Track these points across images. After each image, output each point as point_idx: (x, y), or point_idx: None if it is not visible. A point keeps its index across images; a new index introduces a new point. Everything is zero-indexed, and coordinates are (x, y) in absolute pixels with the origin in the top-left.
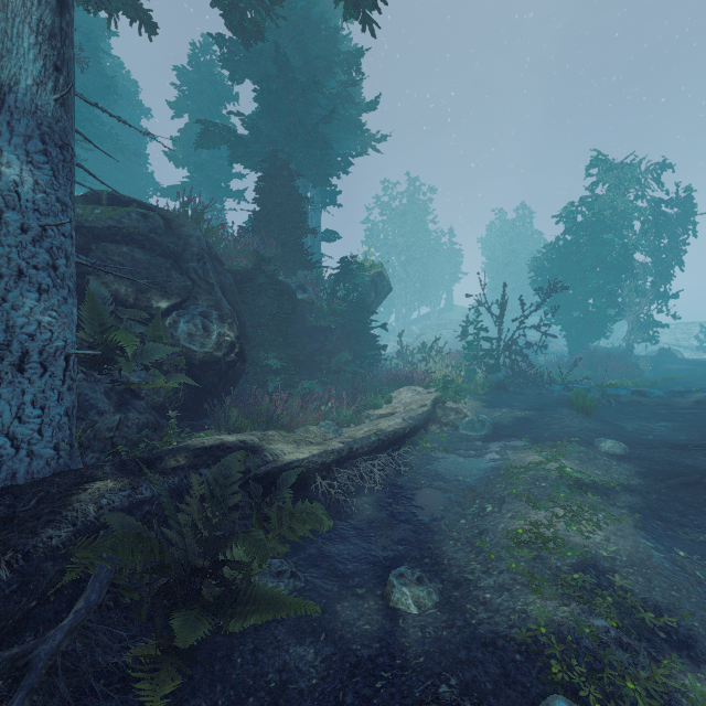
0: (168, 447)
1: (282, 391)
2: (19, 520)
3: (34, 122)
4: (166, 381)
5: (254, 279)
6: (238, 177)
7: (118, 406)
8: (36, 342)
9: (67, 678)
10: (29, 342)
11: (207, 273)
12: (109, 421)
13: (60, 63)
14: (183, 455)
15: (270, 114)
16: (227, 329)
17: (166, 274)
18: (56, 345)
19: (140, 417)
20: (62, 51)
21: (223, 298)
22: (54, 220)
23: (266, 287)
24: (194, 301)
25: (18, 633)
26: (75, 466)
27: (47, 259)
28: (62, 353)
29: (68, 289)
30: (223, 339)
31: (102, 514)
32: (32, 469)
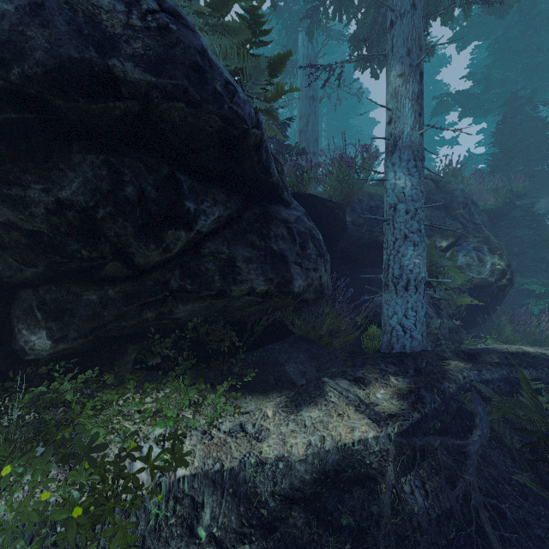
0: (467, 346)
1: (544, 313)
2: (423, 372)
3: (410, 151)
4: (455, 299)
5: (505, 214)
6: (451, 126)
7: (437, 314)
8: (413, 274)
9: (479, 472)
10: (409, 274)
11: (472, 216)
12: (435, 323)
13: (420, 111)
14: (495, 354)
15: (502, 59)
16: (497, 259)
17: (442, 221)
18: (421, 276)
19: (448, 323)
20: (421, 103)
21: (489, 234)
22: (419, 203)
23: (519, 219)
24: (465, 239)
25: (444, 433)
26: (428, 348)
27: (417, 227)
28: (424, 280)
29: (424, 242)
30: (494, 267)
31: (466, 382)
32: (412, 345)
